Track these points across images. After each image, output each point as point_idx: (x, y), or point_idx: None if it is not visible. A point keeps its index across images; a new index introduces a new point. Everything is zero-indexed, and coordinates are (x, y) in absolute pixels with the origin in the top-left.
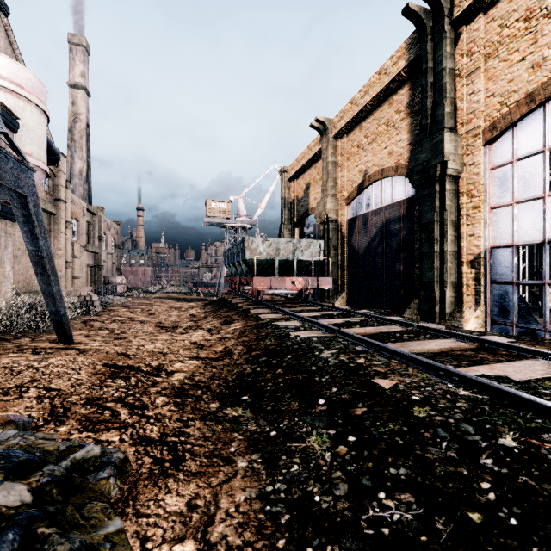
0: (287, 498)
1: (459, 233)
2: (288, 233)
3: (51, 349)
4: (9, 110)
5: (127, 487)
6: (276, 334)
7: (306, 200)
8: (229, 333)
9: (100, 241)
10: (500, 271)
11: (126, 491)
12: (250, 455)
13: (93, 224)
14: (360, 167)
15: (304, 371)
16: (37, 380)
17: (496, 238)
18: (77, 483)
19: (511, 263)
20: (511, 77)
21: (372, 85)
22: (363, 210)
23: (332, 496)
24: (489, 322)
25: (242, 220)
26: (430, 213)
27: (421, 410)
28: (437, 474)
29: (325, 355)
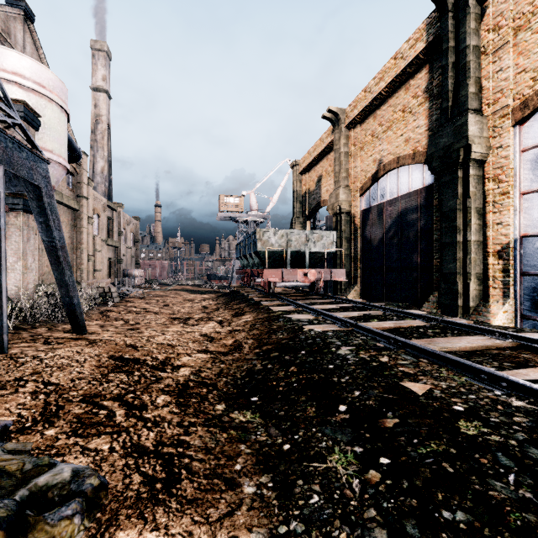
0: None
1: (484, 222)
2: (300, 226)
3: (62, 340)
4: (31, 108)
5: (106, 518)
6: (289, 327)
7: (317, 192)
8: (240, 326)
9: (119, 236)
10: (533, 262)
11: (103, 523)
12: (259, 476)
13: (113, 219)
14: (374, 156)
15: (320, 370)
16: (38, 372)
17: (527, 225)
18: (30, 525)
19: None
20: None
21: (387, 71)
22: (378, 200)
23: None
24: (519, 317)
25: (254, 214)
26: (452, 201)
27: (469, 425)
28: (512, 526)
29: (343, 352)
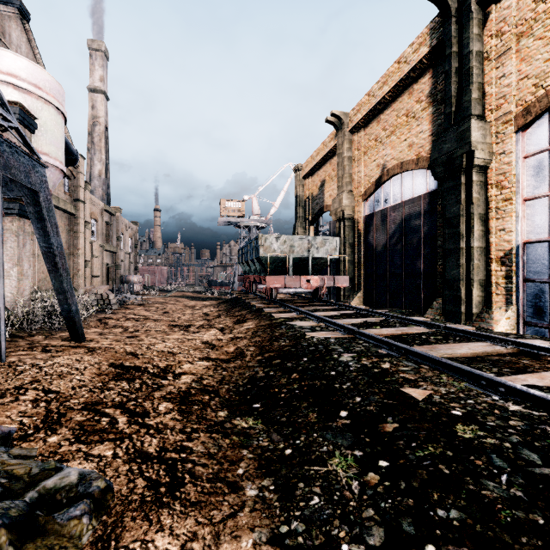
0: (306, 545)
1: (487, 228)
2: (303, 231)
3: (61, 348)
4: (27, 110)
5: (112, 520)
6: (291, 334)
7: (320, 197)
8: (241, 333)
9: (118, 241)
10: (535, 268)
11: (109, 525)
12: (261, 479)
13: (111, 224)
14: (377, 161)
15: (322, 376)
16: (38, 380)
17: (530, 232)
18: (40, 524)
19: (548, 259)
20: (548, 55)
21: (391, 75)
22: (381, 206)
23: (365, 545)
24: (522, 324)
25: (256, 219)
26: (455, 207)
27: (466, 429)
28: (503, 522)
29: (345, 359)
